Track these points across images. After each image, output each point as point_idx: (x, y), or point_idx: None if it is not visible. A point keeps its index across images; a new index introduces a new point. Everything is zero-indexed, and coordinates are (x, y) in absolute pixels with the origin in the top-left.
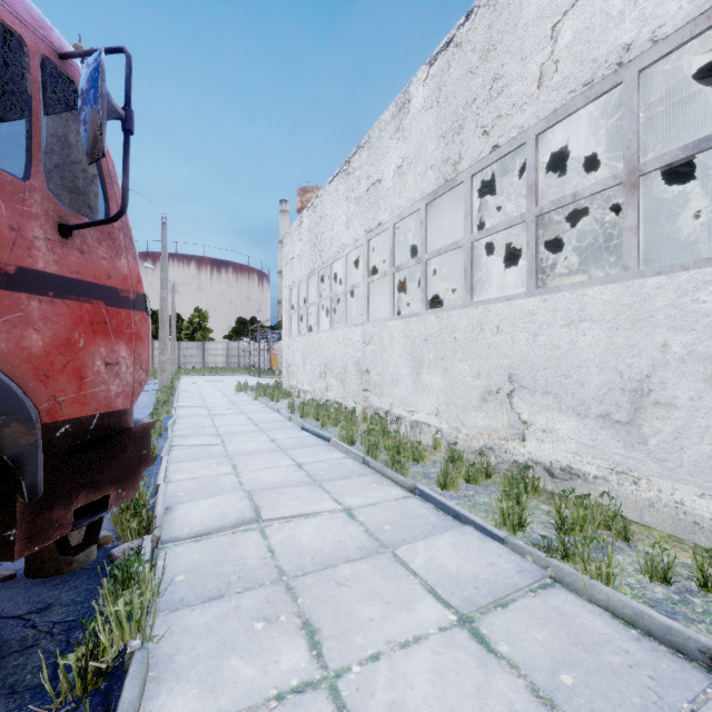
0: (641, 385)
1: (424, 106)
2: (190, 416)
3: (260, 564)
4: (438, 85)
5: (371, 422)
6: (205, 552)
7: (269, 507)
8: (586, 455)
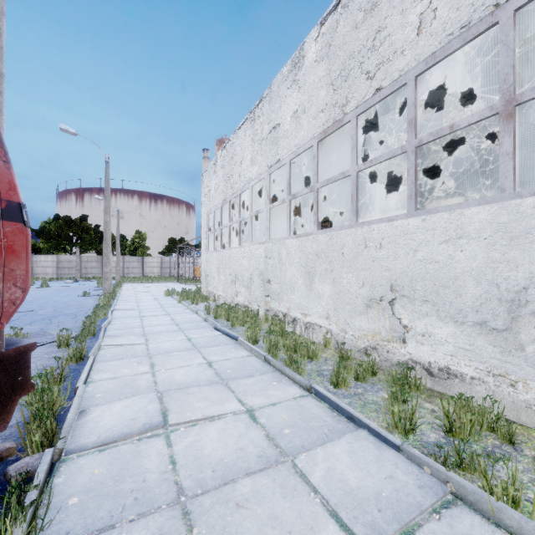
0: (518, 296)
1: (316, 60)
2: (124, 317)
3: (160, 480)
4: (328, 41)
5: (271, 322)
6: (106, 465)
7: (177, 410)
8: (464, 358)
